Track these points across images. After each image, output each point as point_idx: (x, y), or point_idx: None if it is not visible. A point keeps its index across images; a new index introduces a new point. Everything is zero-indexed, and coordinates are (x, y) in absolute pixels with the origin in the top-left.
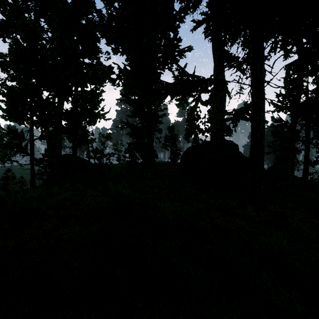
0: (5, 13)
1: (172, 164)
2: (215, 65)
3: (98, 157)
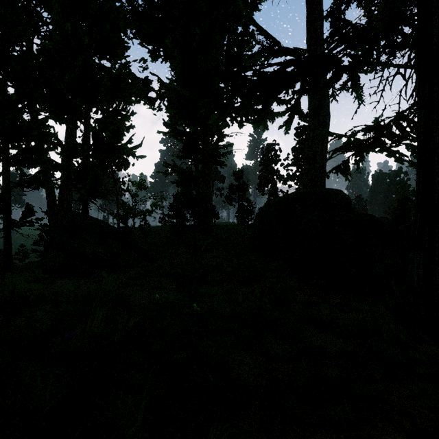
0: None
1: (240, 227)
2: None
3: (123, 217)
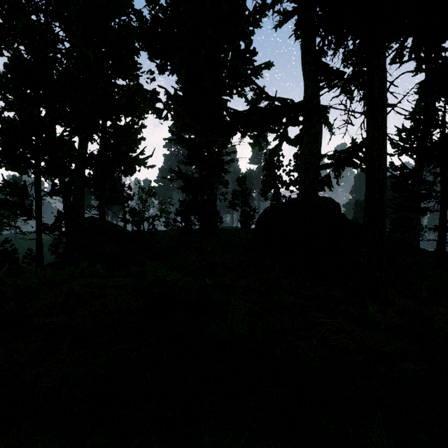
0: (3, 14)
1: (243, 231)
2: (306, 87)
3: (137, 222)
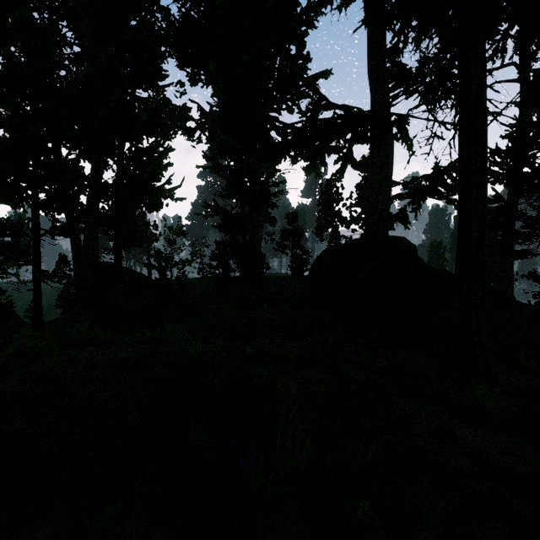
0: None
1: (294, 279)
2: (374, 100)
3: (161, 268)
